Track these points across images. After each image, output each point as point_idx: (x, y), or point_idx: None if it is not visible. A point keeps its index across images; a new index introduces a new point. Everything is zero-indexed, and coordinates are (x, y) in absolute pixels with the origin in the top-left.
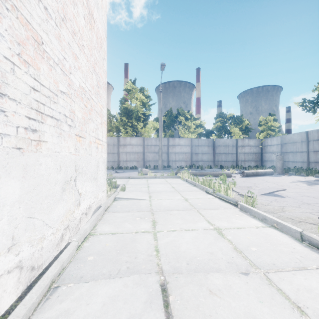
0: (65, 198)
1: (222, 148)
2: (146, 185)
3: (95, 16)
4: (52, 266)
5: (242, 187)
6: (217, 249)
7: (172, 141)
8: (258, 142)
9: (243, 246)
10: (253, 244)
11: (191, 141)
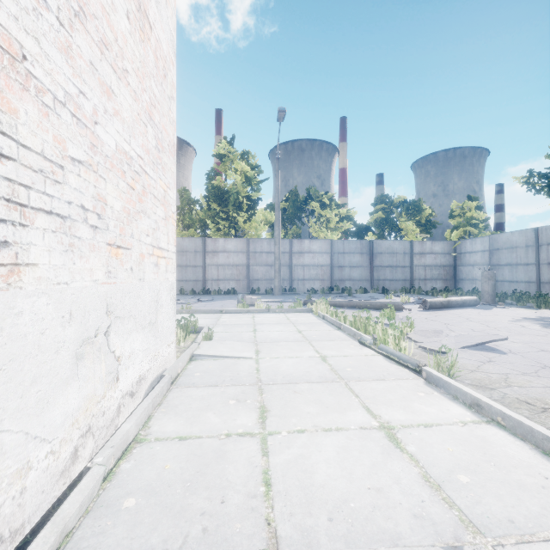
0: (82, 374)
1: (386, 258)
2: (252, 327)
3: (153, 16)
4: (38, 538)
5: (425, 332)
6: (389, 479)
7: (298, 245)
8: (450, 247)
9: (442, 471)
10: (461, 466)
11: (331, 245)
